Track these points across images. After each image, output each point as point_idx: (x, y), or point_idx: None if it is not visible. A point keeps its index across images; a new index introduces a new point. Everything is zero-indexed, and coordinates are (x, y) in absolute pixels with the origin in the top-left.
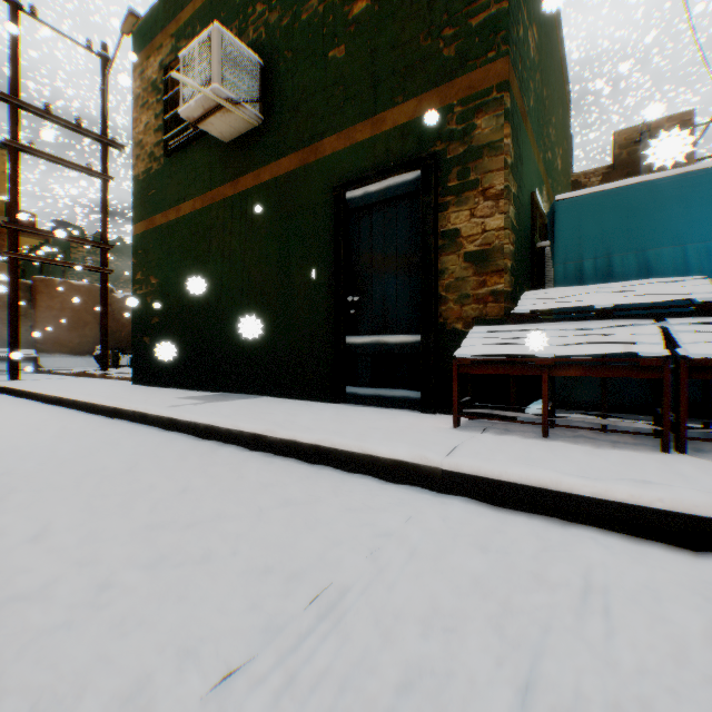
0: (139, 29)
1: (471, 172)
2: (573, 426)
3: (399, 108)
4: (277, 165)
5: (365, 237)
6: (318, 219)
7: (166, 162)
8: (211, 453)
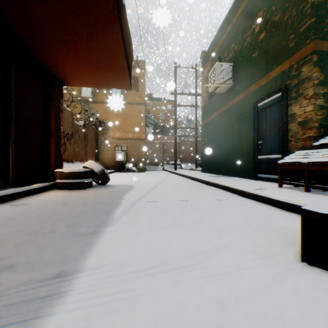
0: (202, 61)
1: (299, 90)
2: (313, 188)
3: (274, 70)
4: (237, 97)
5: (264, 119)
6: (249, 115)
7: (209, 102)
8: (206, 187)
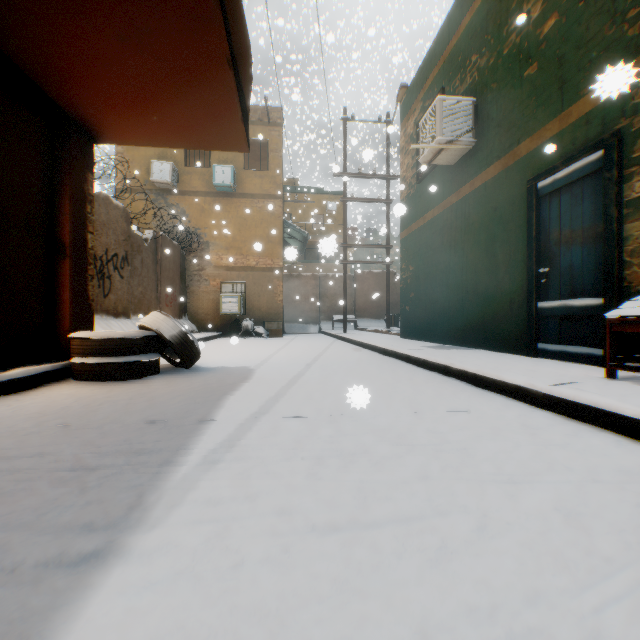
0: (403, 103)
1: None
2: None
3: (582, 99)
4: (485, 173)
5: (553, 217)
6: (515, 209)
7: (417, 187)
8: (420, 373)
